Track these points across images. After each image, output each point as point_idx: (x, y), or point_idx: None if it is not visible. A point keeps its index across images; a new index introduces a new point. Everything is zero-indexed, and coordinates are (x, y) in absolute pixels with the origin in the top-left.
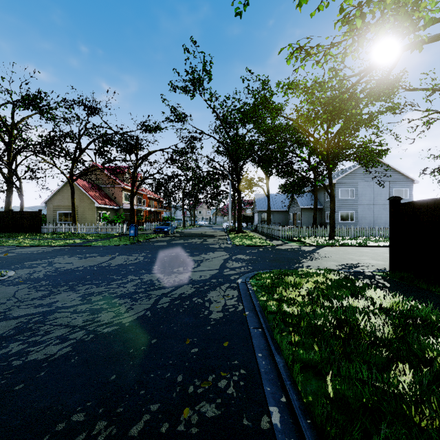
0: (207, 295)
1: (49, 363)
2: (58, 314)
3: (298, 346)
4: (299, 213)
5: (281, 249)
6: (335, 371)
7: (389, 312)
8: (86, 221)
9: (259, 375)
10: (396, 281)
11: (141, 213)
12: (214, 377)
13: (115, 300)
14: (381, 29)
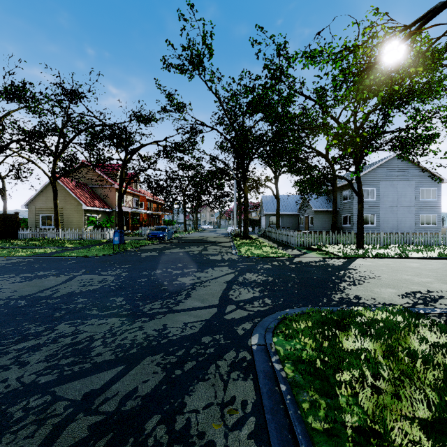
0: (185, 406)
1: None
2: None
3: None
4: (311, 216)
5: (302, 262)
6: None
7: None
8: (73, 225)
9: None
10: None
11: (138, 216)
12: None
13: None
14: None
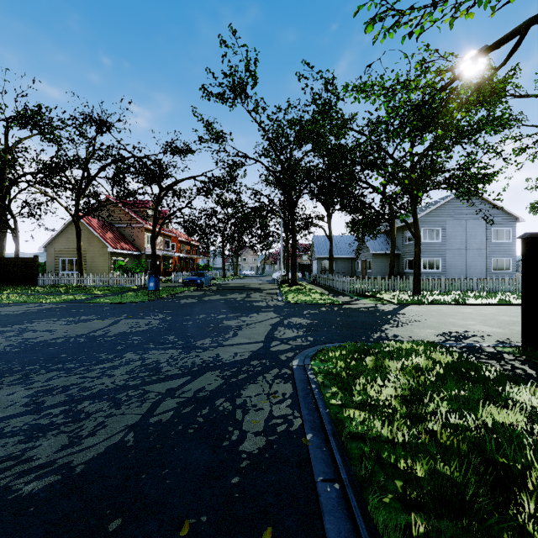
0: (242, 394)
1: None
2: None
3: None
4: (370, 260)
5: (351, 308)
6: None
7: None
8: (97, 271)
9: None
10: None
11: (169, 260)
12: None
13: (84, 405)
14: None
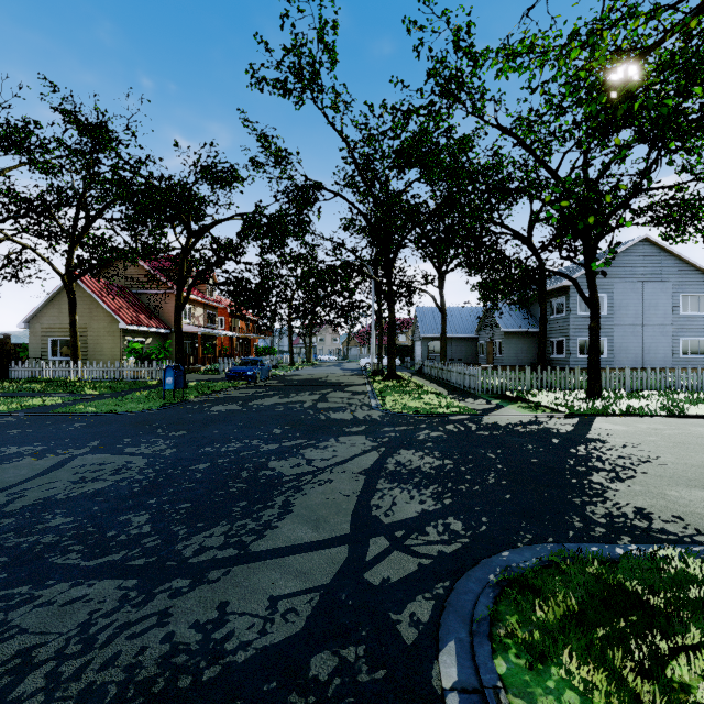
0: None
1: None
2: None
3: None
4: (499, 341)
5: (499, 426)
6: None
7: None
8: (104, 357)
9: None
10: None
11: (214, 341)
12: None
13: None
14: None
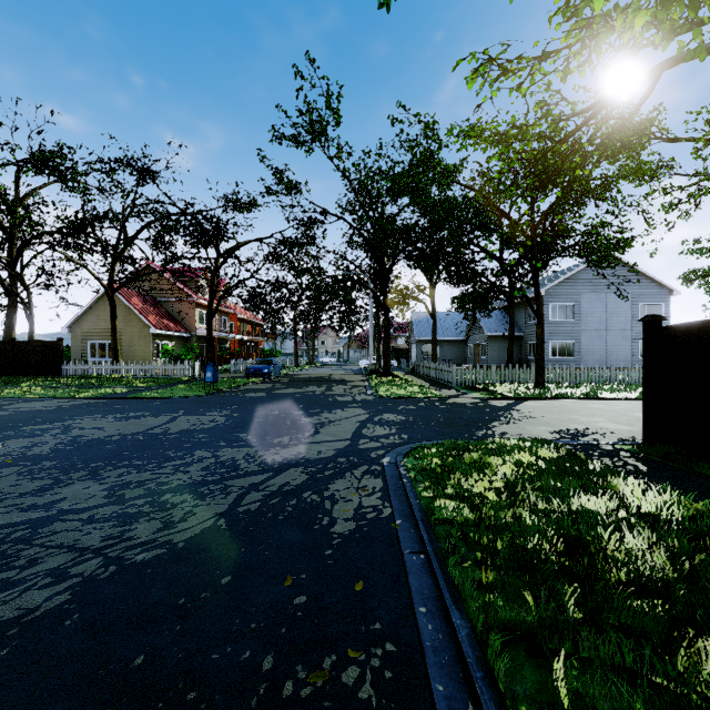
0: (329, 488)
1: (21, 628)
2: (59, 524)
3: (494, 592)
4: (484, 344)
5: (456, 403)
6: (569, 648)
7: (655, 522)
8: (136, 357)
9: (422, 654)
10: (656, 461)
11: (226, 344)
12: (335, 661)
13: (166, 497)
14: (640, 14)
